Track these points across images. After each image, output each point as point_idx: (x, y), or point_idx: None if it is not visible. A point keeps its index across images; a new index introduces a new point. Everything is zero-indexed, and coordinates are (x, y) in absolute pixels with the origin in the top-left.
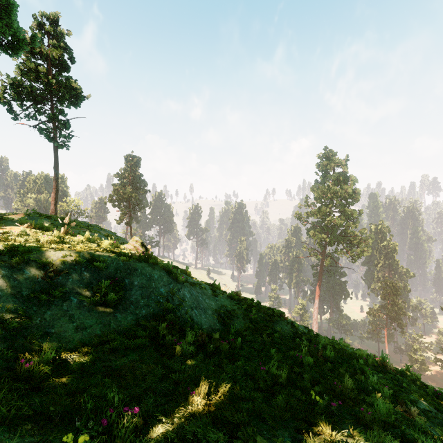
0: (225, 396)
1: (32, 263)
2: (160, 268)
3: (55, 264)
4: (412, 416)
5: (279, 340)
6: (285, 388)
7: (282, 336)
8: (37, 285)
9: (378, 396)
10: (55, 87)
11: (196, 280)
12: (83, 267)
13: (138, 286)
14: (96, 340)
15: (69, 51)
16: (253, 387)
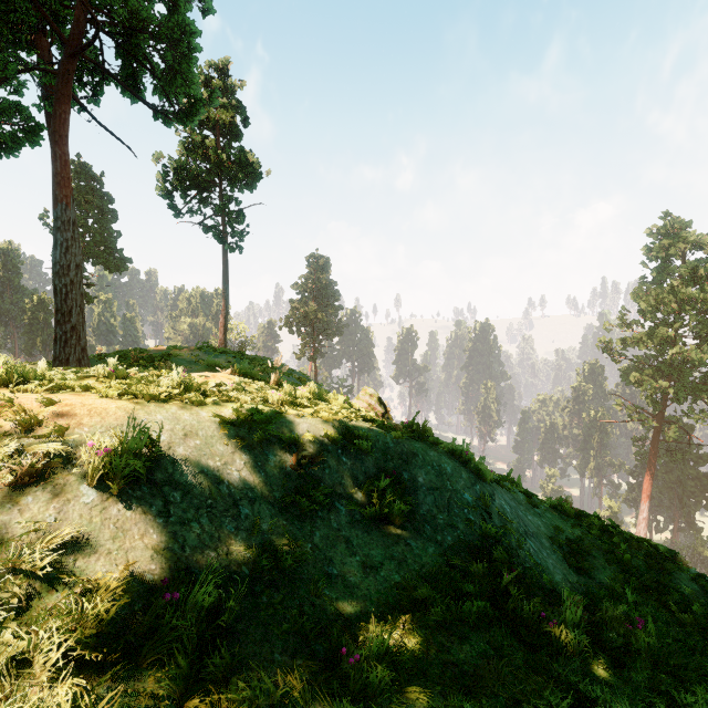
0: None
1: (274, 440)
2: (443, 450)
3: (301, 443)
4: None
5: None
6: None
7: (706, 610)
8: (288, 480)
9: None
10: (226, 165)
11: None
12: (339, 448)
13: (425, 487)
14: (405, 598)
15: (242, 110)
16: None
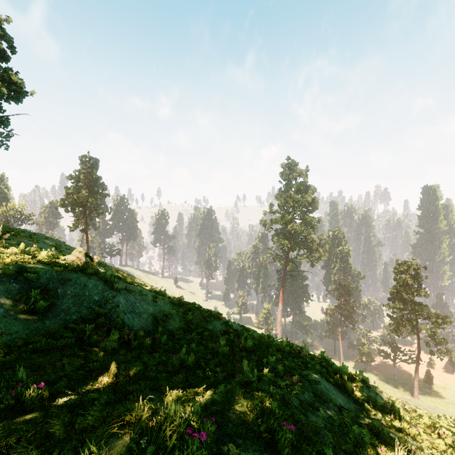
0: (133, 378)
1: None
2: (97, 277)
3: None
4: (292, 383)
5: (208, 337)
6: (191, 370)
7: (213, 333)
8: None
9: (267, 370)
10: None
11: (139, 288)
12: (12, 279)
13: (70, 295)
14: (21, 343)
15: (8, 40)
16: (163, 370)
